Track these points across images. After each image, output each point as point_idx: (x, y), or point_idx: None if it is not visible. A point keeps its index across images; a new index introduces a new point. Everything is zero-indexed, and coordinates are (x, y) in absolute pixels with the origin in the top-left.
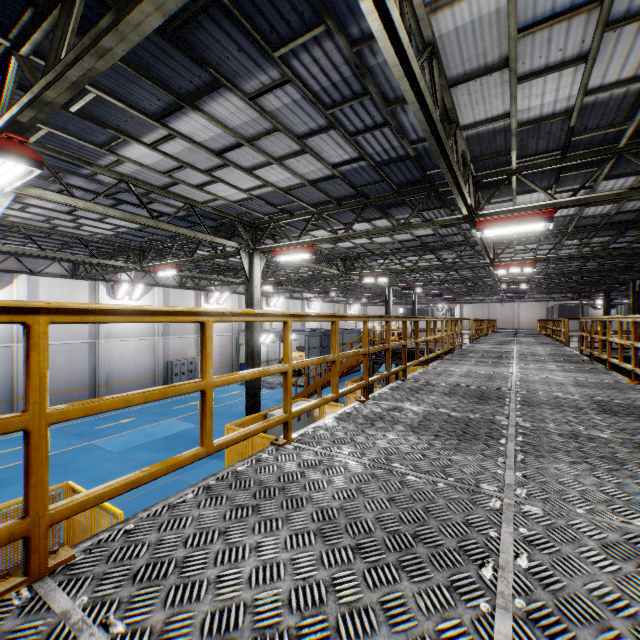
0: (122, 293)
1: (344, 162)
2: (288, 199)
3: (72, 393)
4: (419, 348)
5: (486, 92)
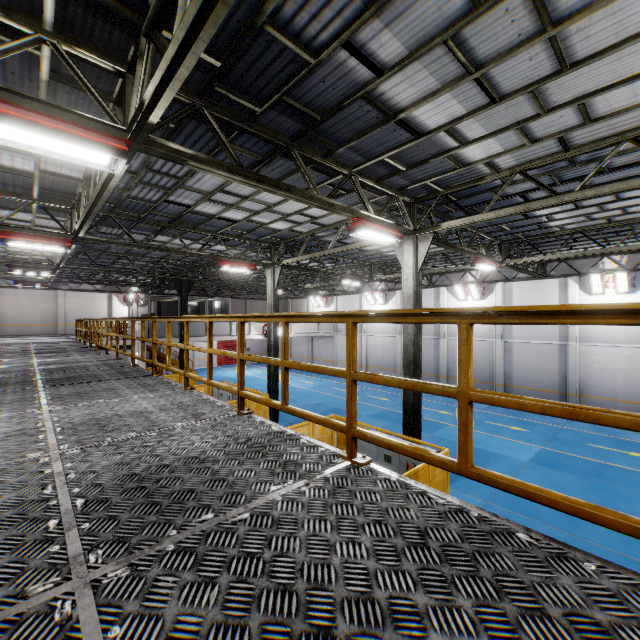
0: (597, 287)
1: None
2: (325, 187)
3: (541, 393)
4: None
5: None
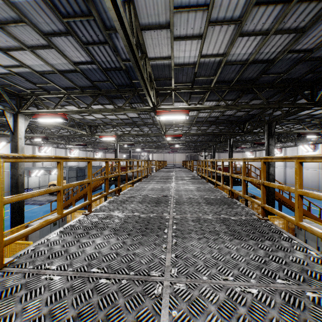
0: None
1: (82, 62)
2: (44, 80)
3: None
4: (131, 175)
5: (160, 40)
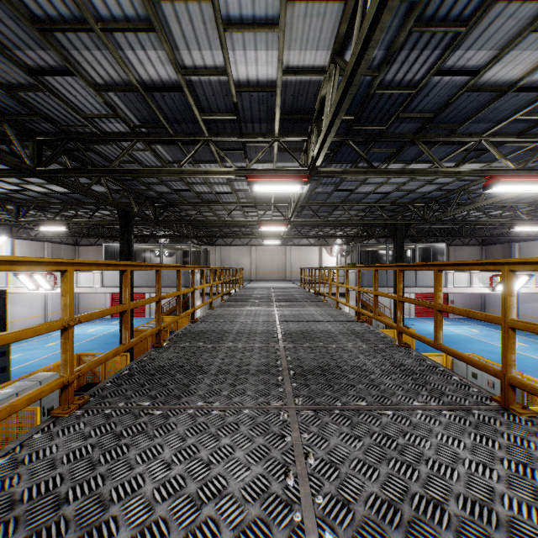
0: None
1: None
2: None
3: None
4: None
5: None
